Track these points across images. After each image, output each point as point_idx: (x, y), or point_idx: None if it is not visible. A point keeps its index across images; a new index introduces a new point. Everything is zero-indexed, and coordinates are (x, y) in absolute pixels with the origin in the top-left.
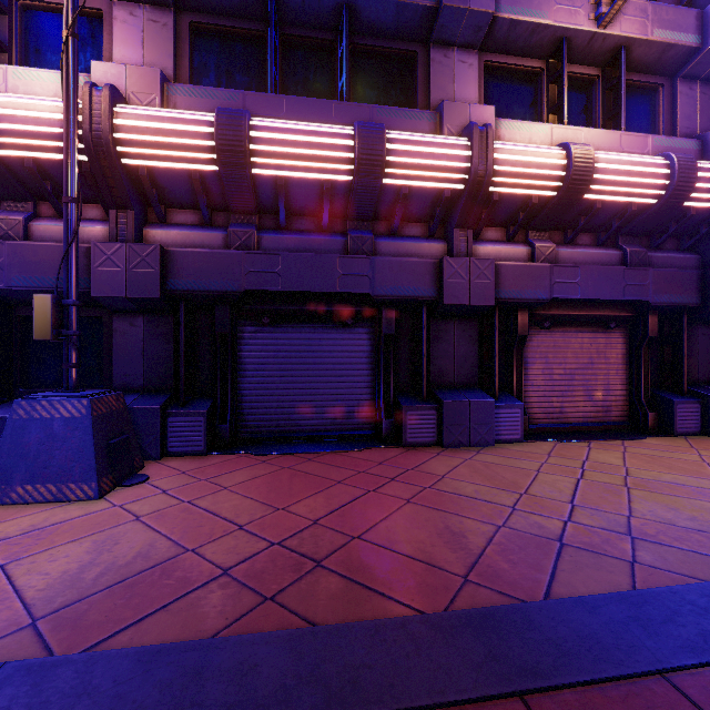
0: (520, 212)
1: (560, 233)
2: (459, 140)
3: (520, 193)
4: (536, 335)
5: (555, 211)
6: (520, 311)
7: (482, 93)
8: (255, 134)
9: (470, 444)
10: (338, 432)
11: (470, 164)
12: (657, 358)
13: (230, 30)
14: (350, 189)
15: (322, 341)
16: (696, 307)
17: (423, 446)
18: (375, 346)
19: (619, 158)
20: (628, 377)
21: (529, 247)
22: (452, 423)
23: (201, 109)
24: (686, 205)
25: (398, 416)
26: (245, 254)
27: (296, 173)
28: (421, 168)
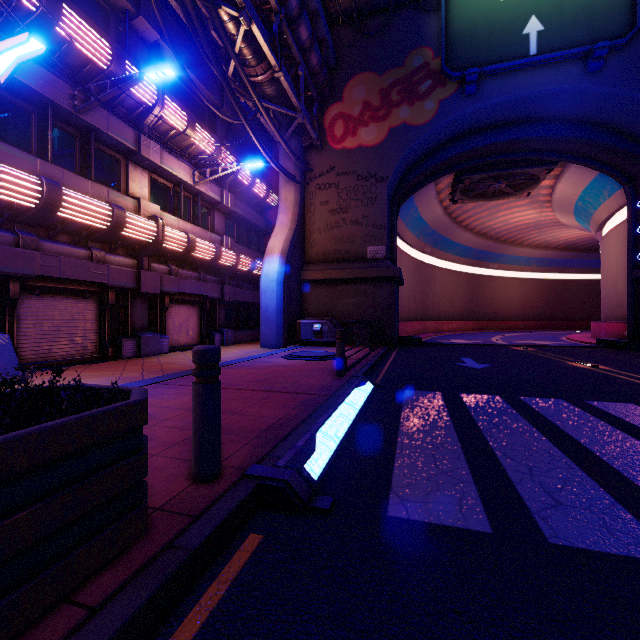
0: (168, 253)
1: (179, 263)
2: (152, 222)
3: (171, 248)
4: (169, 307)
5: (181, 256)
6: (167, 296)
7: (149, 191)
8: (65, 198)
9: (152, 355)
10: (80, 357)
11: (157, 234)
12: (209, 318)
13: (6, 98)
14: (101, 230)
15: (70, 306)
16: (220, 299)
17: (131, 358)
18: (100, 310)
19: (202, 242)
20: (200, 325)
21: (169, 268)
22: (145, 346)
23: (10, 160)
24: (219, 262)
25: (117, 345)
26: (39, 254)
27: (80, 219)
28: (138, 231)
